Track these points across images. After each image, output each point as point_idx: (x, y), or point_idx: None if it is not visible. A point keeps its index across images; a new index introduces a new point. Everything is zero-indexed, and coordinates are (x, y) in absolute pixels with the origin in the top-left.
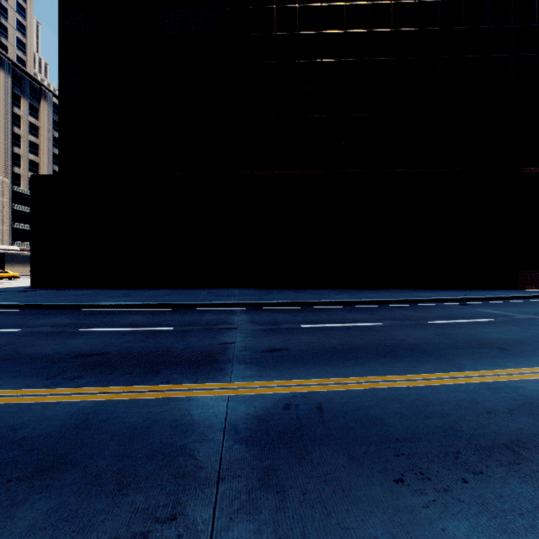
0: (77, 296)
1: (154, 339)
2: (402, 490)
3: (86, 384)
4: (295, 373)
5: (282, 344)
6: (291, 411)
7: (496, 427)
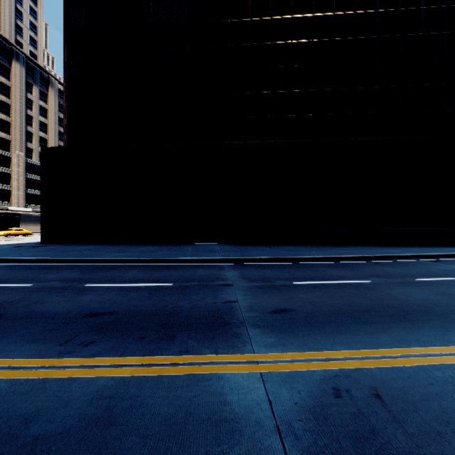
0: (81, 252)
1: (158, 297)
2: None
3: (101, 352)
4: (319, 341)
5: (285, 303)
6: (346, 400)
7: None
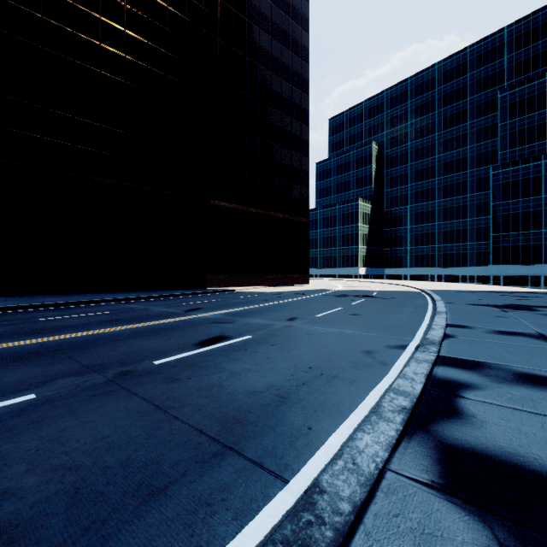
0: None
1: None
2: None
3: None
4: None
5: None
6: None
7: None
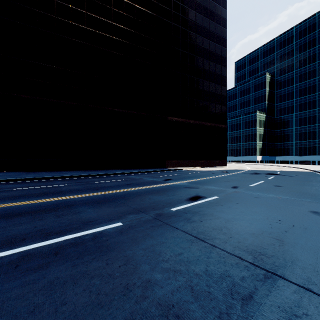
0: None
1: None
2: None
3: None
4: None
5: None
6: None
7: (30, 210)
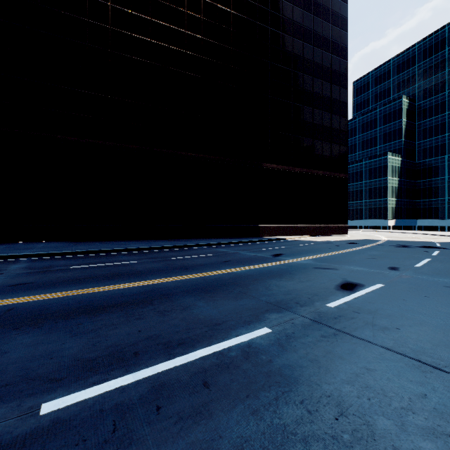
0: None
1: None
2: (12, 331)
3: None
4: (18, 295)
5: (34, 280)
6: None
7: (113, 301)
